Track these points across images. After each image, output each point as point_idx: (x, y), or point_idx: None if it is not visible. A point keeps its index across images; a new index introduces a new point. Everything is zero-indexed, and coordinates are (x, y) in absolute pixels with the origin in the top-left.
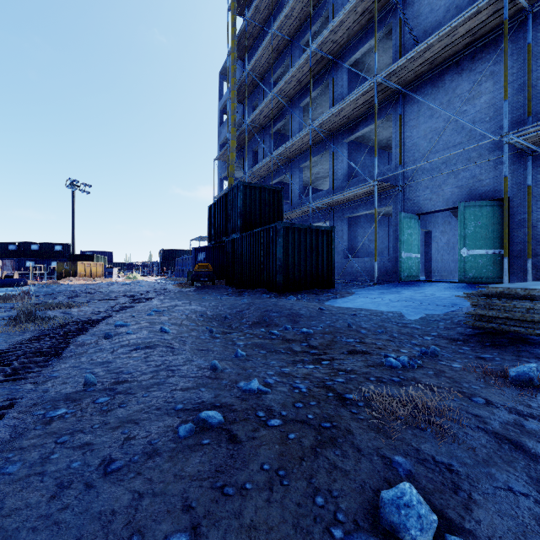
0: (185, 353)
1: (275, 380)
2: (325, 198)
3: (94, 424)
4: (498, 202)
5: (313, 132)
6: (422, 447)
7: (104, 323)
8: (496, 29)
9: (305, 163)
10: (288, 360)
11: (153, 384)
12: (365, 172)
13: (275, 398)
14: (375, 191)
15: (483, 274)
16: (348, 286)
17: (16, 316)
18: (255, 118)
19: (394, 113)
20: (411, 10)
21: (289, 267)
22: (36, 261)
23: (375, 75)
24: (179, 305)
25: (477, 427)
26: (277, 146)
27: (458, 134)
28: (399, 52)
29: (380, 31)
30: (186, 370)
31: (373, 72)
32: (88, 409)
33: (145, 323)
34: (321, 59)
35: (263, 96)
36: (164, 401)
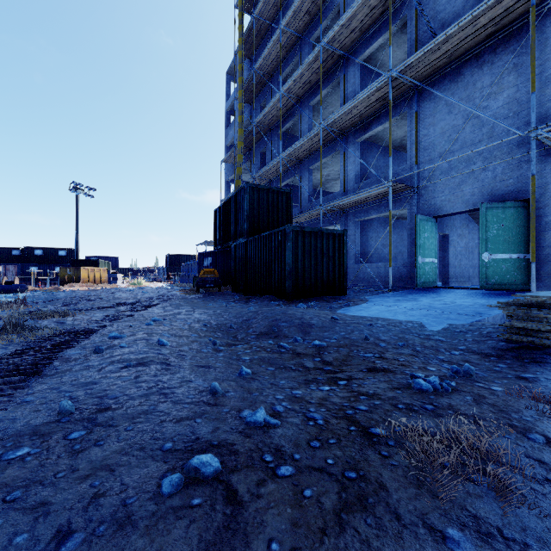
0: (182, 371)
1: (285, 407)
2: (336, 201)
3: (59, 472)
4: (522, 203)
5: (323, 132)
6: (481, 513)
7: (97, 334)
8: (521, 18)
9: (315, 164)
10: (300, 379)
11: (141, 412)
12: (378, 173)
13: (286, 434)
14: (390, 192)
15: (506, 280)
16: (361, 293)
17: (3, 327)
18: (263, 118)
19: (409, 110)
20: (427, 1)
21: (299, 272)
22: (40, 267)
23: (390, 70)
24: (181, 314)
25: (545, 479)
26: (285, 147)
27: (479, 131)
28: (415, 46)
29: (394, 24)
30: (181, 394)
31: (386, 69)
32: (56, 448)
33: (142, 334)
34: (331, 55)
35: (271, 96)
36: (151, 437)
